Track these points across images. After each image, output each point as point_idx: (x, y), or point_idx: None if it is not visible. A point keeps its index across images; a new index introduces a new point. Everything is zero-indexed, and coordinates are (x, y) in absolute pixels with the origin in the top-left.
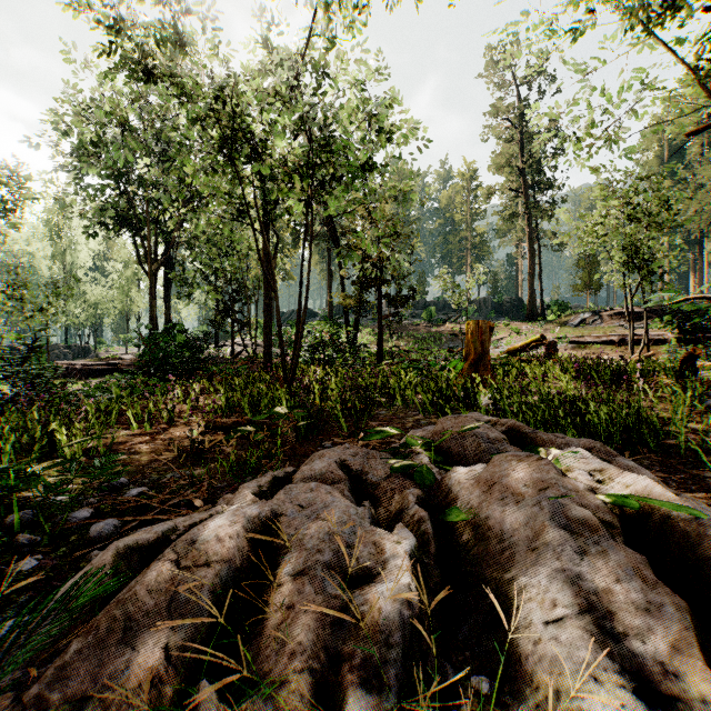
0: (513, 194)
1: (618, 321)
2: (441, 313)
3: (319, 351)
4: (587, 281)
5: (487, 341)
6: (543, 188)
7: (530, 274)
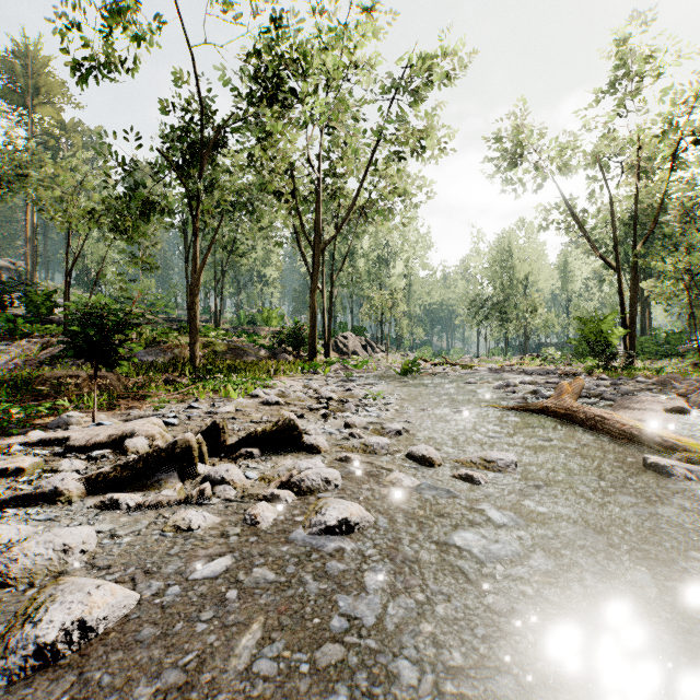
0: None
1: None
2: None
3: None
4: None
5: None
6: None
7: None
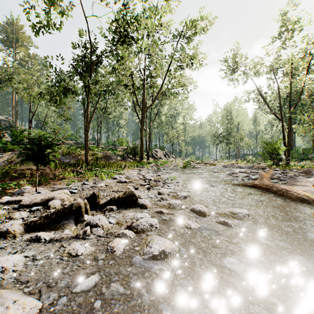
0: None
1: None
2: None
3: None
4: None
5: None
6: None
7: None
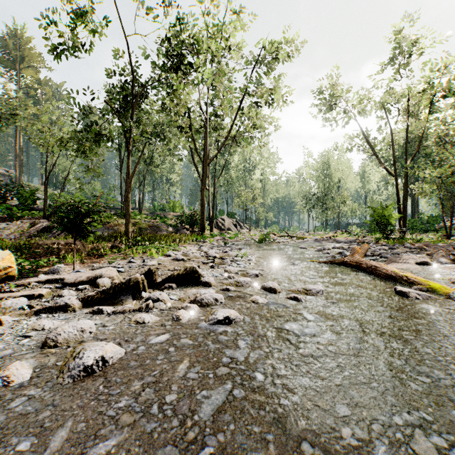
0: None
1: None
2: None
3: None
4: None
5: None
6: None
7: None
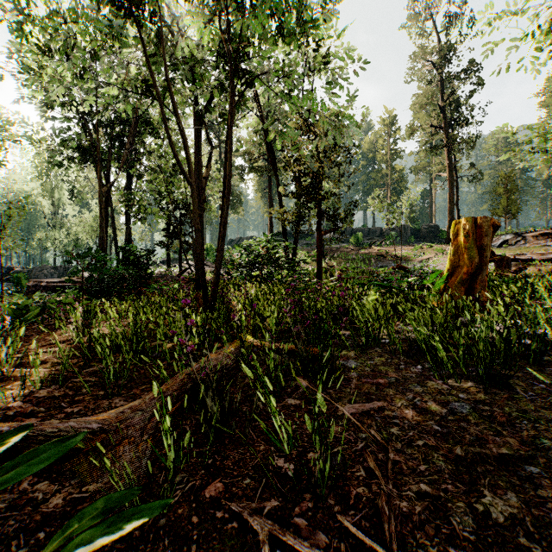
0: (433, 132)
1: (543, 241)
2: (366, 239)
3: (256, 268)
4: (505, 206)
5: (488, 247)
6: (461, 124)
7: (450, 202)
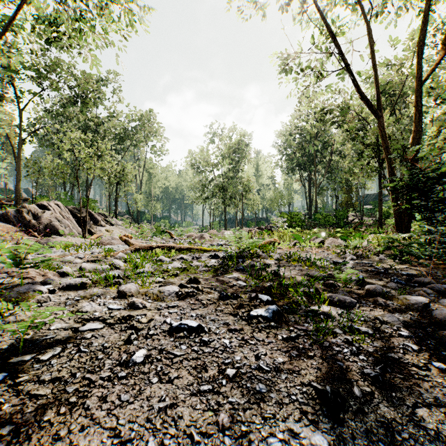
0: None
1: None
2: None
3: None
4: None
5: None
6: None
7: None
